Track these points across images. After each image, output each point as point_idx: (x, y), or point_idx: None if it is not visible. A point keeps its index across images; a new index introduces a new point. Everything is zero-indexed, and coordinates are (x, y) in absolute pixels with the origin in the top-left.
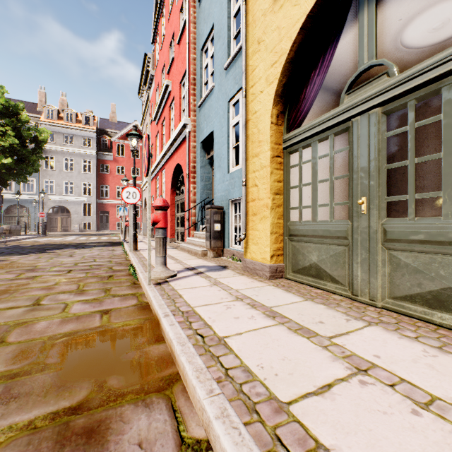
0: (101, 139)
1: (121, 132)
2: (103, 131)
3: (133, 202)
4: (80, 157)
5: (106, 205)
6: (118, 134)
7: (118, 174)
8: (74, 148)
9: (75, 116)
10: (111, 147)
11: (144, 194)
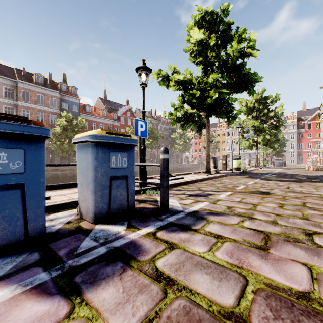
0: (298, 123)
1: (309, 118)
2: (299, 118)
3: (316, 157)
4: (289, 133)
5: (301, 152)
6: (307, 119)
7: (307, 138)
8: (286, 131)
9: (287, 117)
10: (304, 126)
11: (322, 149)
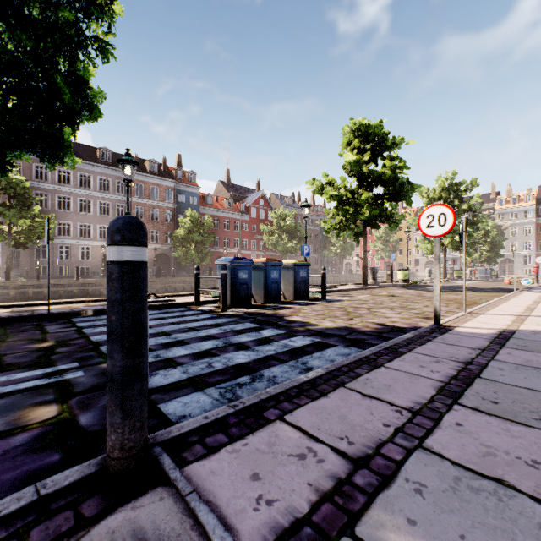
0: (539, 208)
1: None
2: (540, 198)
3: None
4: (522, 225)
5: None
6: None
7: None
8: (517, 220)
9: (518, 198)
10: None
11: None
